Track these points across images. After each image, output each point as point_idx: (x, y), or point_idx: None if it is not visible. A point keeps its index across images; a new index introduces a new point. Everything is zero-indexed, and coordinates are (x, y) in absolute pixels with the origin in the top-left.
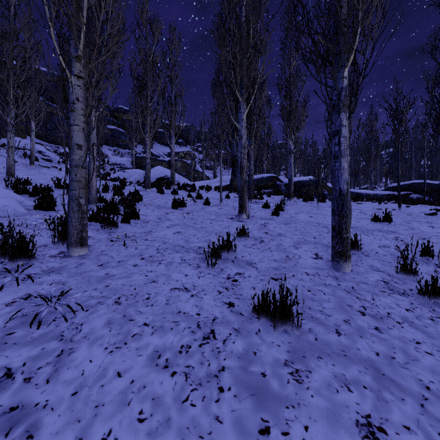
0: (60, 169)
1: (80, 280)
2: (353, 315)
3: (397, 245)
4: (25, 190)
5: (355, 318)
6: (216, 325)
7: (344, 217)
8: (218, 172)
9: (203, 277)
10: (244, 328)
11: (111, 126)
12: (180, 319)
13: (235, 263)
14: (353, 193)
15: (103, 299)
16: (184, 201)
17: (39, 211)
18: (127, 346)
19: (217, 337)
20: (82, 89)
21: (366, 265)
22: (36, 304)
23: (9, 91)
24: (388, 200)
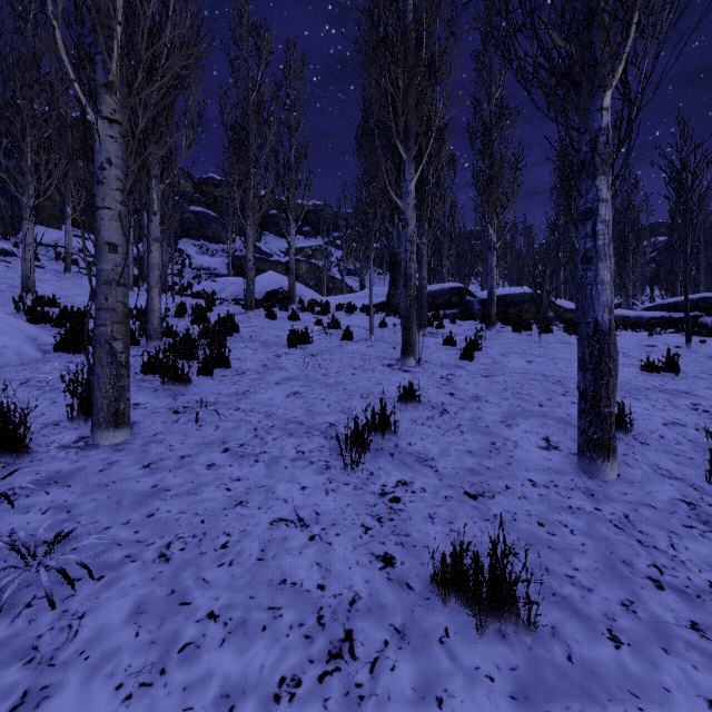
0: None
1: (103, 500)
2: (637, 588)
3: (704, 426)
4: (45, 317)
5: (643, 597)
6: (357, 618)
7: (605, 375)
8: (367, 280)
9: (334, 492)
10: (415, 625)
11: (195, 207)
12: (284, 600)
13: (396, 459)
14: None
15: (137, 548)
16: (308, 334)
17: (62, 354)
18: (165, 679)
19: (358, 654)
20: (117, 142)
21: (644, 465)
22: (2, 564)
23: (25, 154)
24: (661, 327)
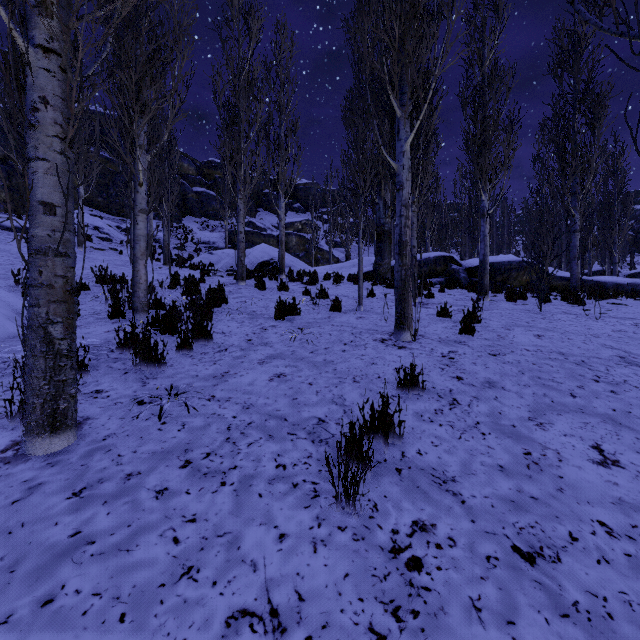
0: (121, 252)
1: None
2: None
3: None
4: None
5: None
6: None
7: None
8: (352, 251)
9: (325, 545)
10: None
11: (197, 187)
12: None
13: (405, 479)
14: (588, 282)
15: None
16: (296, 305)
17: None
18: None
19: None
20: (56, 78)
21: None
22: None
23: None
24: None
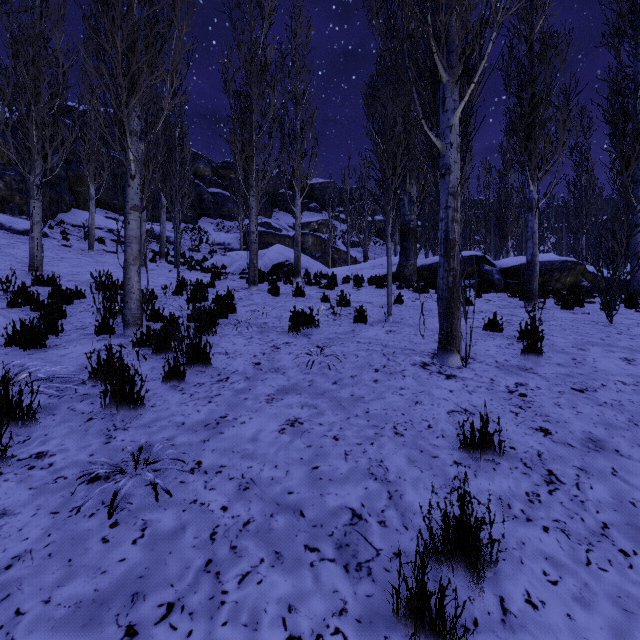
0: None
1: None
2: None
3: None
4: (27, 299)
5: None
6: None
7: None
8: (370, 251)
9: None
10: None
11: (213, 188)
12: None
13: None
14: None
15: None
16: (314, 317)
17: (12, 350)
18: None
19: None
20: None
21: None
22: None
23: (30, 131)
24: None
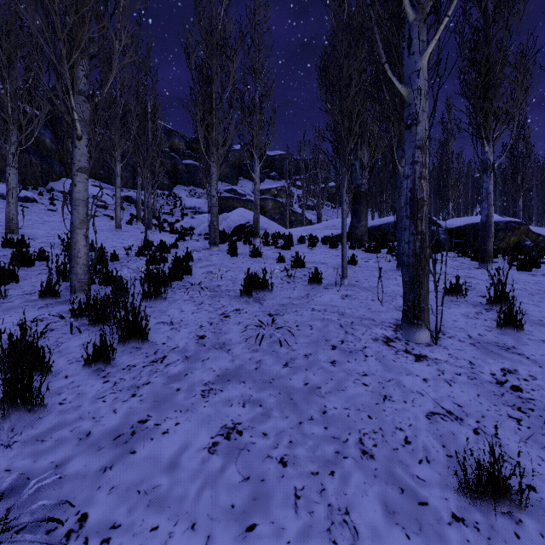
0: (112, 218)
1: None
2: None
3: None
4: None
5: None
6: None
7: None
8: (323, 213)
9: None
10: None
11: (186, 160)
12: None
13: None
14: None
15: None
16: (267, 281)
17: None
18: None
19: None
20: None
21: None
22: None
23: (5, 103)
24: None
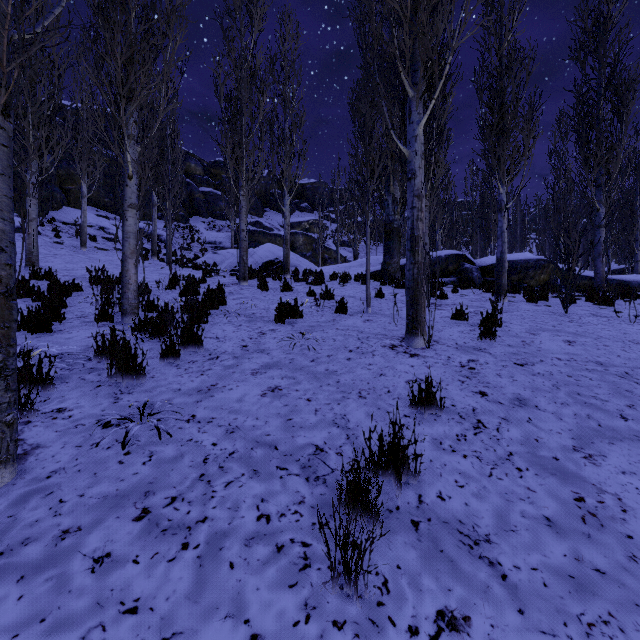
0: None
1: None
2: None
3: None
4: (28, 291)
5: None
6: None
7: None
8: (360, 251)
9: None
10: None
11: (204, 188)
12: None
13: (424, 538)
14: (611, 281)
15: None
16: (298, 307)
17: (21, 334)
18: None
19: None
20: None
21: None
22: None
23: (27, 131)
24: None
